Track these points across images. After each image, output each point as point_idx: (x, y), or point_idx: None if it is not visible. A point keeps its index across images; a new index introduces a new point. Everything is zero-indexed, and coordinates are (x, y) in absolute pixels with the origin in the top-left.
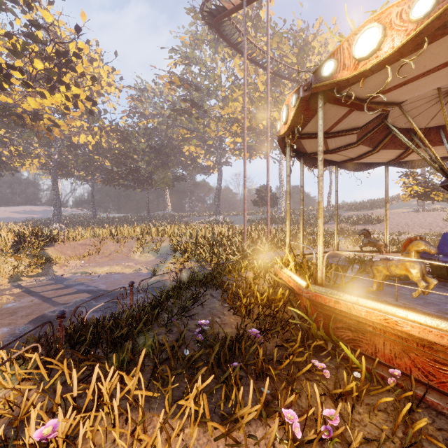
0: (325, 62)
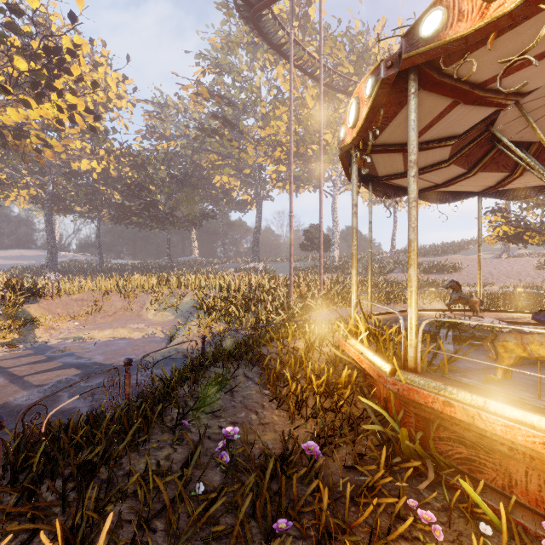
0: (427, 14)
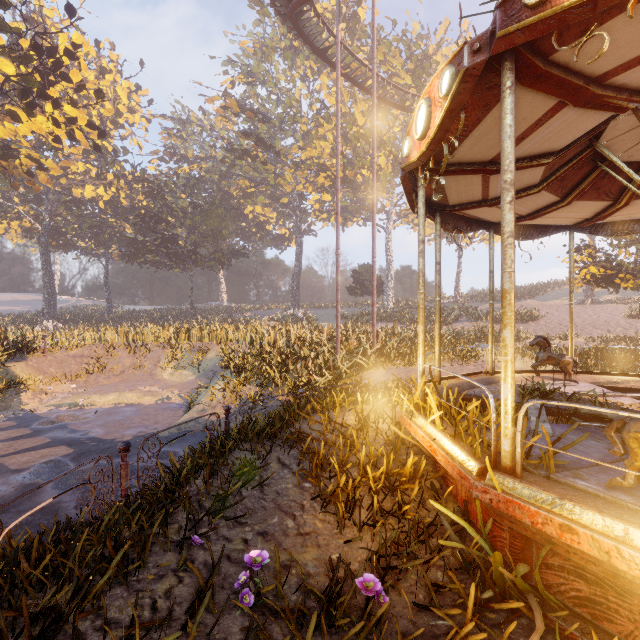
0: None
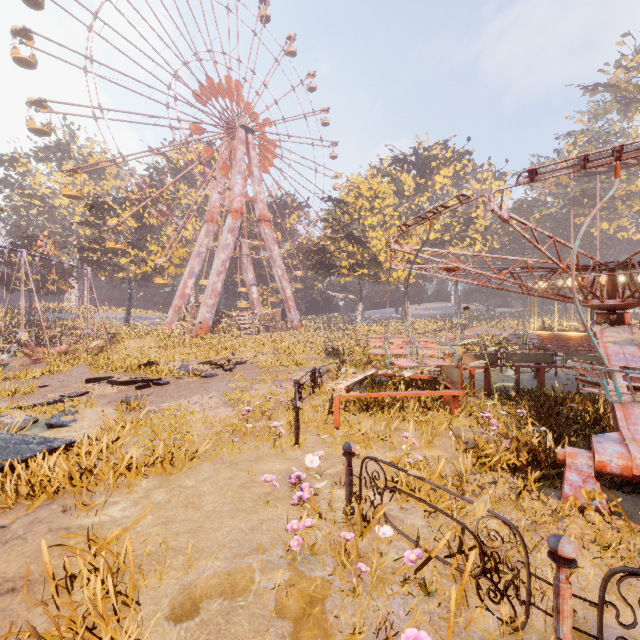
0: None
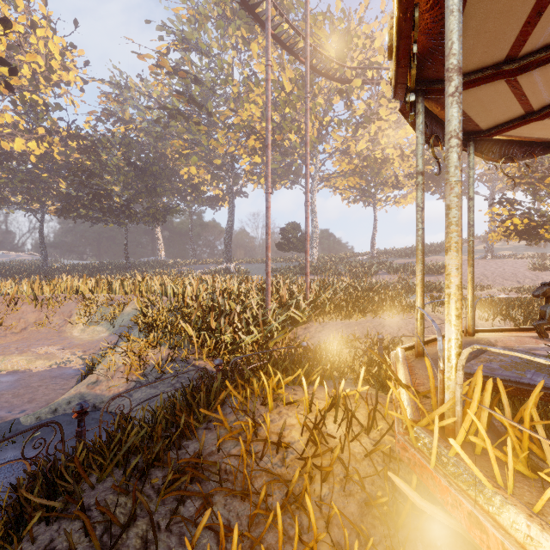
0: None
